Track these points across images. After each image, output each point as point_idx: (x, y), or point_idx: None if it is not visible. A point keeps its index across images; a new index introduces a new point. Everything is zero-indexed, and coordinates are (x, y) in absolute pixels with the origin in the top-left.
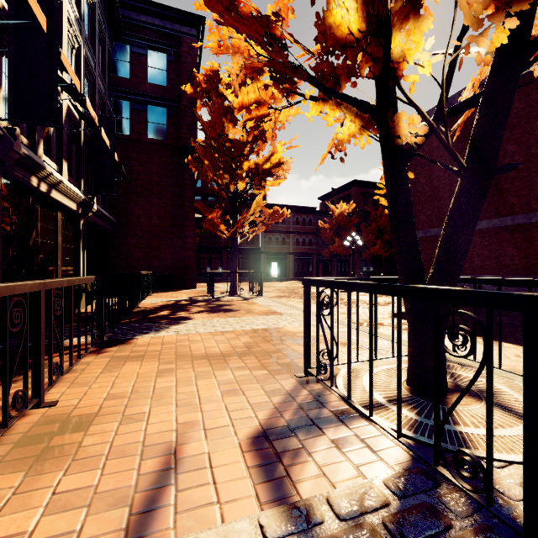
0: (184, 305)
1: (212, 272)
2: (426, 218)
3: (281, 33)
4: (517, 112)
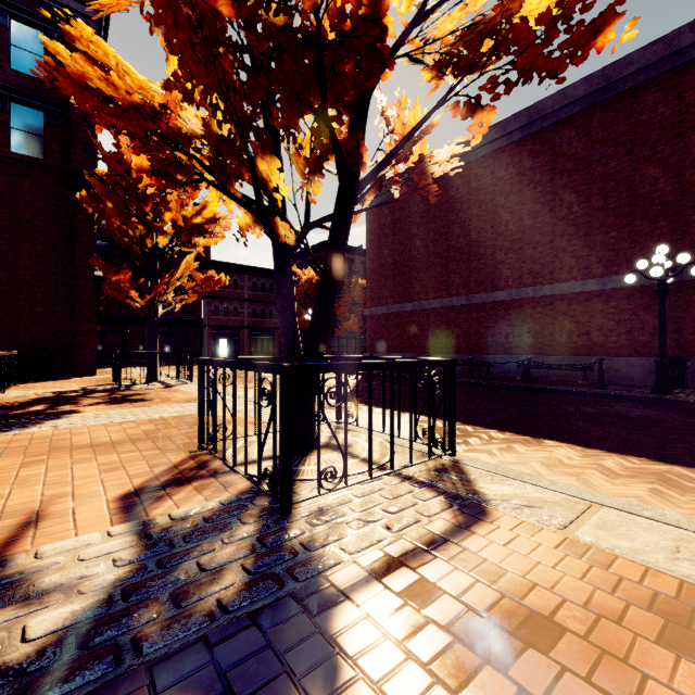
0: (72, 397)
1: (118, 353)
2: (389, 293)
3: (168, 126)
4: (461, 197)
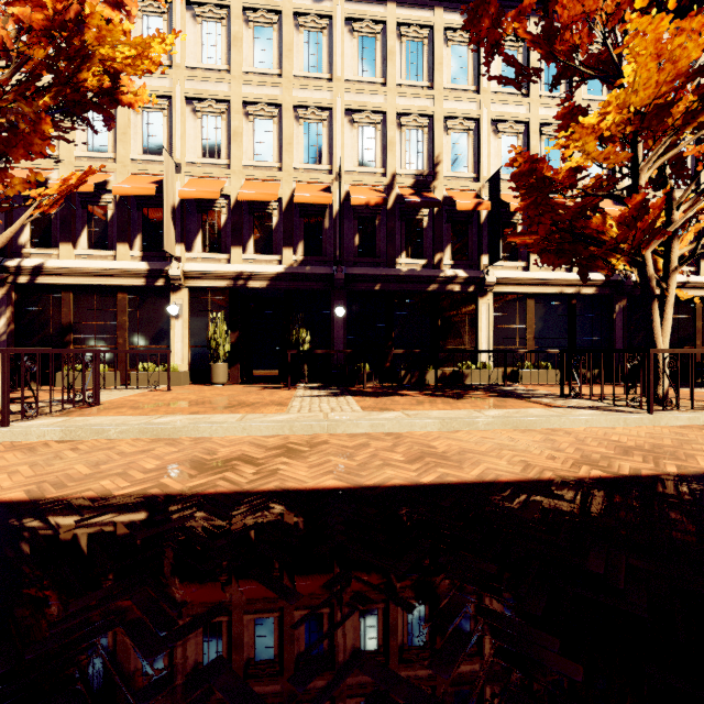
0: None
1: None
2: None
3: None
4: None
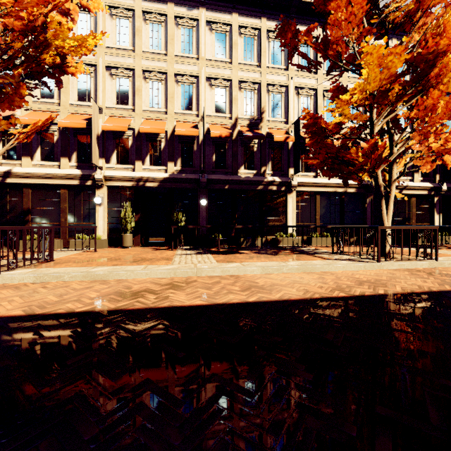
0: None
1: None
2: None
3: None
4: None
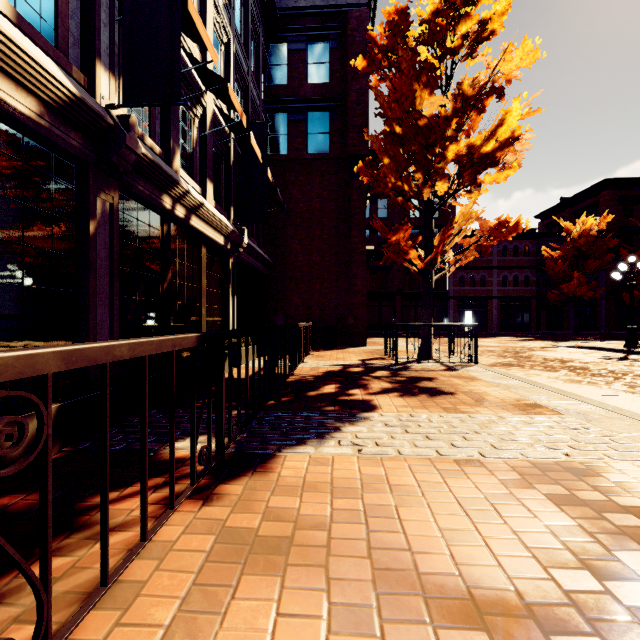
0: (357, 375)
1: (395, 325)
2: None
3: None
4: None
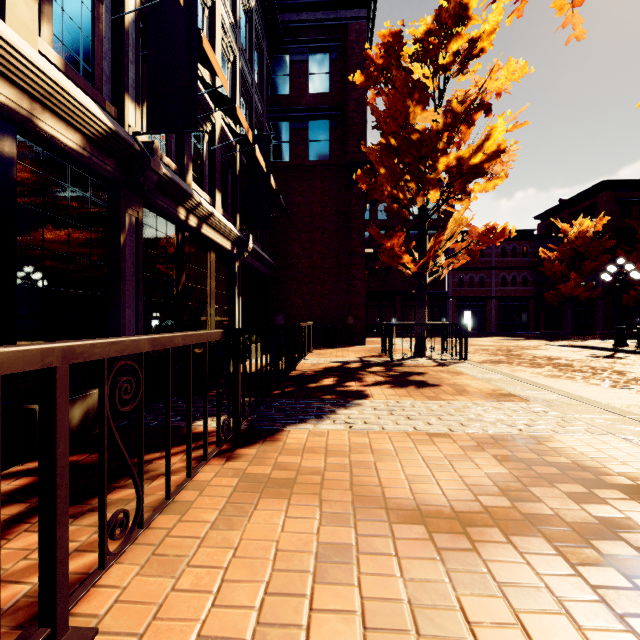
0: (354, 370)
1: (390, 324)
2: None
3: None
4: None
